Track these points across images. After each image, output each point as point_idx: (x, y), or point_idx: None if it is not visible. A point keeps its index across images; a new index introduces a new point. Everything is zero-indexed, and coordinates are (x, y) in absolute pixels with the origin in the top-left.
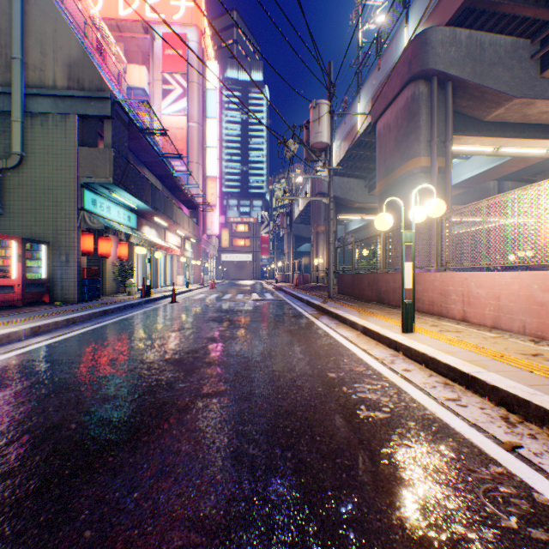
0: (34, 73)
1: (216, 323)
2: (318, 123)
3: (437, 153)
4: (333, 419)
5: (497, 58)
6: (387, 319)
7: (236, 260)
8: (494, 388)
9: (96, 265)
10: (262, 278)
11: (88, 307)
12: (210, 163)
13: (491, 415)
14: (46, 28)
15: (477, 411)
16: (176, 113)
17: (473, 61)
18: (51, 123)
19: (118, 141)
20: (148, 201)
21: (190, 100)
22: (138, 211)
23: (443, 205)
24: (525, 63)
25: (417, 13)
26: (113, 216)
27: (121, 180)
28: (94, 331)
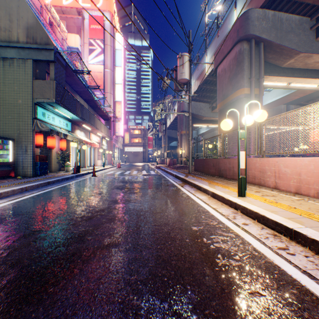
0: (5, 33)
1: (118, 190)
2: (182, 67)
3: (254, 85)
4: (199, 268)
5: (290, 28)
6: (227, 187)
7: (133, 151)
8: (314, 241)
9: (46, 153)
10: (148, 161)
11: (38, 180)
12: (118, 93)
13: (315, 263)
14: (13, 5)
15: (303, 259)
16: (97, 63)
17: (276, 30)
18: (16, 64)
19: (59, 76)
20: (79, 114)
21: (106, 56)
22: (72, 120)
23: (265, 113)
24: (307, 32)
25: (242, 1)
26: (56, 123)
27: (60, 101)
28: (38, 196)
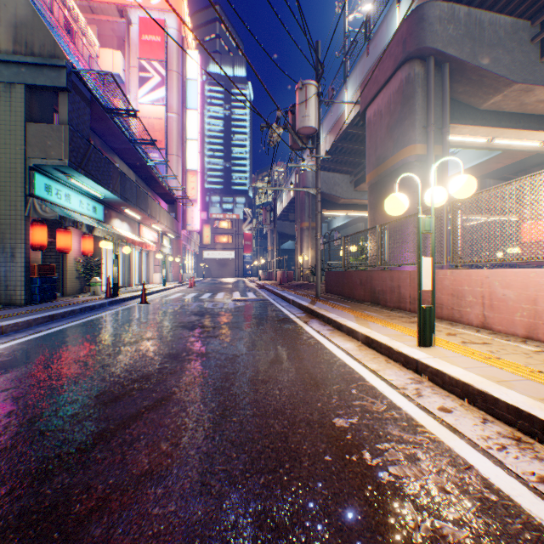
0: None
1: (186, 331)
2: (305, 106)
3: (433, 140)
4: None
5: (496, 39)
6: (391, 325)
7: (218, 257)
8: None
9: (58, 261)
10: (245, 275)
11: (32, 311)
12: (191, 156)
13: None
14: None
15: None
16: (154, 102)
17: (472, 41)
18: None
19: (77, 118)
20: (116, 190)
21: (169, 90)
22: (106, 201)
23: (474, 182)
24: (525, 46)
25: None
26: (74, 206)
27: (80, 163)
28: (23, 345)
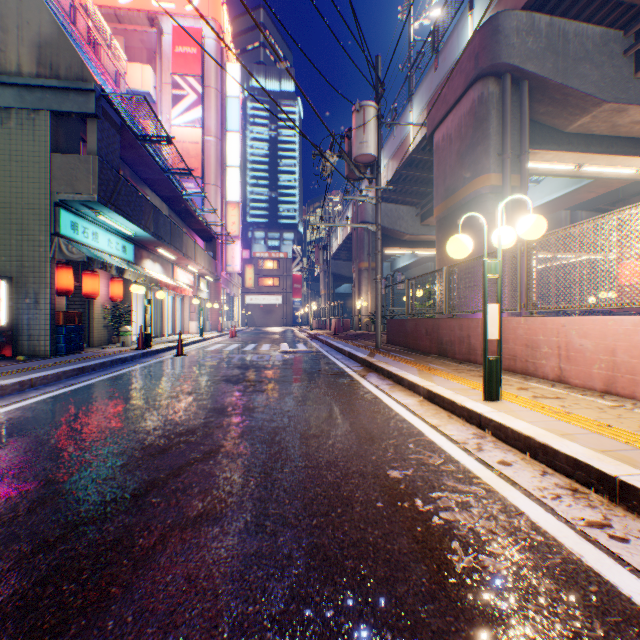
0: None
1: (230, 385)
2: (363, 131)
3: (510, 169)
4: (410, 580)
5: (583, 53)
6: (457, 379)
7: (263, 303)
8: None
9: (82, 308)
10: (293, 324)
11: (60, 363)
12: (231, 186)
13: None
14: None
15: None
16: (189, 124)
17: (554, 55)
18: (15, 120)
19: (106, 147)
20: (149, 227)
21: (207, 109)
22: (136, 240)
23: (543, 222)
24: (617, 60)
25: None
26: (102, 245)
27: (110, 198)
28: (56, 399)
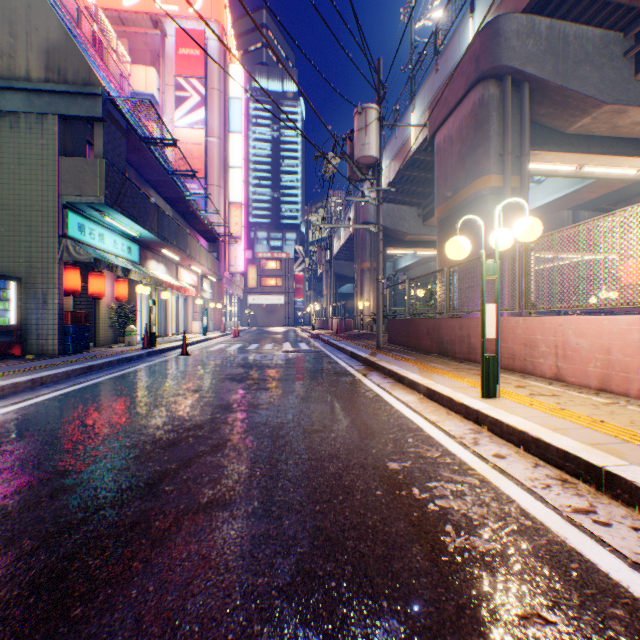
0: (1, 60)
1: (234, 383)
2: (365, 133)
3: (510, 170)
4: (406, 558)
5: (583, 55)
6: (457, 377)
7: (265, 303)
8: None
9: (88, 308)
10: (296, 324)
11: (69, 362)
12: (234, 186)
13: None
14: (17, 3)
15: (631, 535)
16: (192, 126)
17: (554, 57)
18: (24, 124)
19: (113, 150)
20: (154, 228)
21: (210, 111)
22: (141, 241)
23: (539, 225)
24: (617, 62)
25: None
26: (108, 246)
27: (116, 200)
28: (67, 396)
